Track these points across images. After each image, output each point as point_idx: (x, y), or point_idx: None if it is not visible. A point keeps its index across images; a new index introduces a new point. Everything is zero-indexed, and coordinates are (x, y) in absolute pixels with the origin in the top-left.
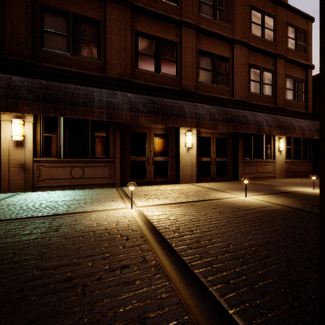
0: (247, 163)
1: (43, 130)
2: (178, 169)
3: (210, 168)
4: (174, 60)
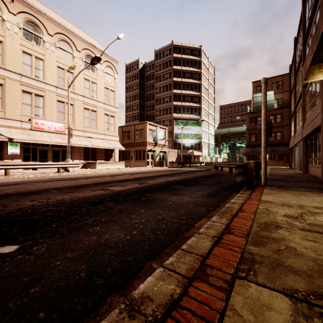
0: None
1: (269, 155)
2: None
3: None
4: None
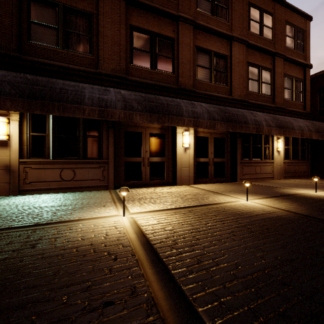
0: (245, 163)
1: (31, 129)
2: (175, 170)
3: (208, 169)
4: (171, 57)
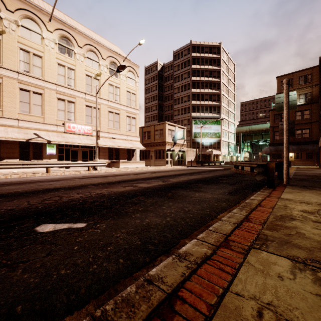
0: None
1: (295, 154)
2: None
3: None
4: None
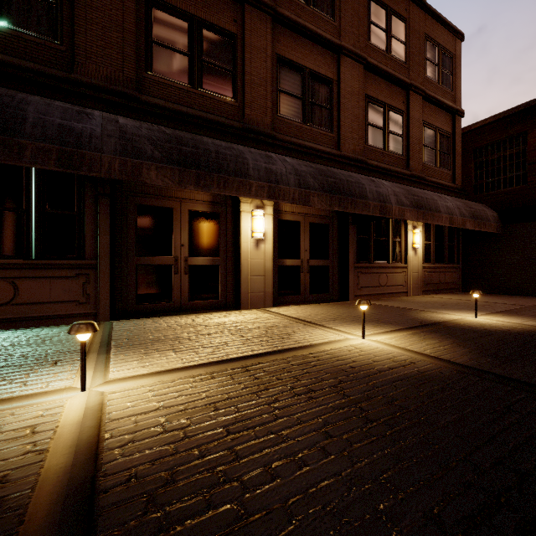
0: (363, 269)
1: None
2: (238, 281)
3: (299, 279)
4: (230, 68)
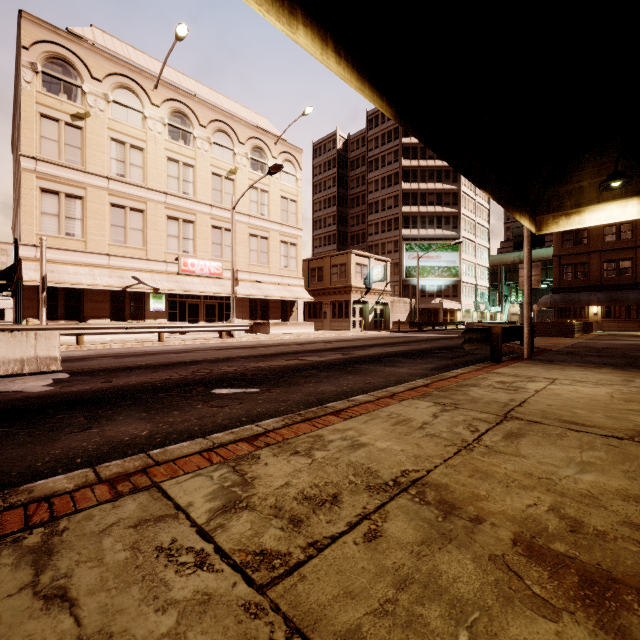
0: None
1: (604, 308)
2: None
3: None
4: None
